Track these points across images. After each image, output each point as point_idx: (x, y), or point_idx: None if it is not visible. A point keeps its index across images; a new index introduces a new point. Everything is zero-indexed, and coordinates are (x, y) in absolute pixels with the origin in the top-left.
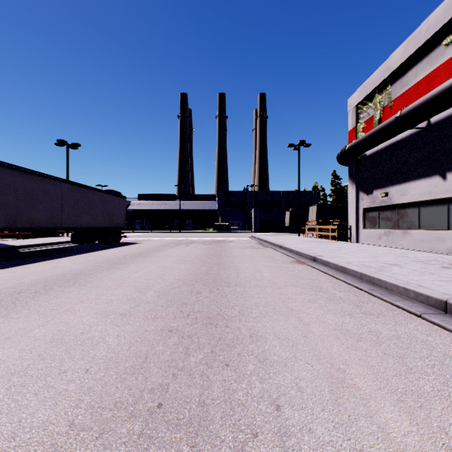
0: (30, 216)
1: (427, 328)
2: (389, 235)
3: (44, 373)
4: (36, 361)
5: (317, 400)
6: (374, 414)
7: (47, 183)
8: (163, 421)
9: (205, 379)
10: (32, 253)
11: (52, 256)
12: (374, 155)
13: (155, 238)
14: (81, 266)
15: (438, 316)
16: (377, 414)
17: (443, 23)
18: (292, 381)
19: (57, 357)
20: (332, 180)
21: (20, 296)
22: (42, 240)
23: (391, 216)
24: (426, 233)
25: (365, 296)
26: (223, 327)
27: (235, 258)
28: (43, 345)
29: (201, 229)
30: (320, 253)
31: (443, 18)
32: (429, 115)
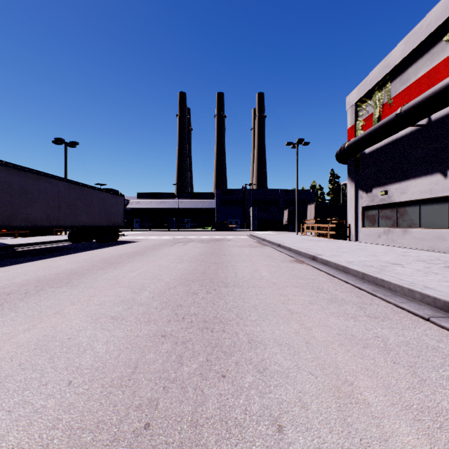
0: (26, 214)
1: (437, 333)
2: (389, 234)
3: (23, 385)
4: (15, 371)
5: (324, 419)
6: (389, 437)
7: (43, 181)
8: (150, 446)
9: (199, 393)
10: (28, 252)
11: (48, 254)
12: (373, 153)
13: (153, 236)
14: (76, 265)
15: (448, 319)
16: (392, 437)
17: (445, 19)
18: (295, 396)
19: (39, 366)
20: (330, 179)
21: (9, 298)
22: (40, 239)
23: (391, 214)
24: (427, 231)
25: (368, 297)
26: (220, 332)
27: (233, 257)
28: (26, 352)
29: (200, 228)
30: (320, 252)
31: (445, 14)
32: (430, 112)
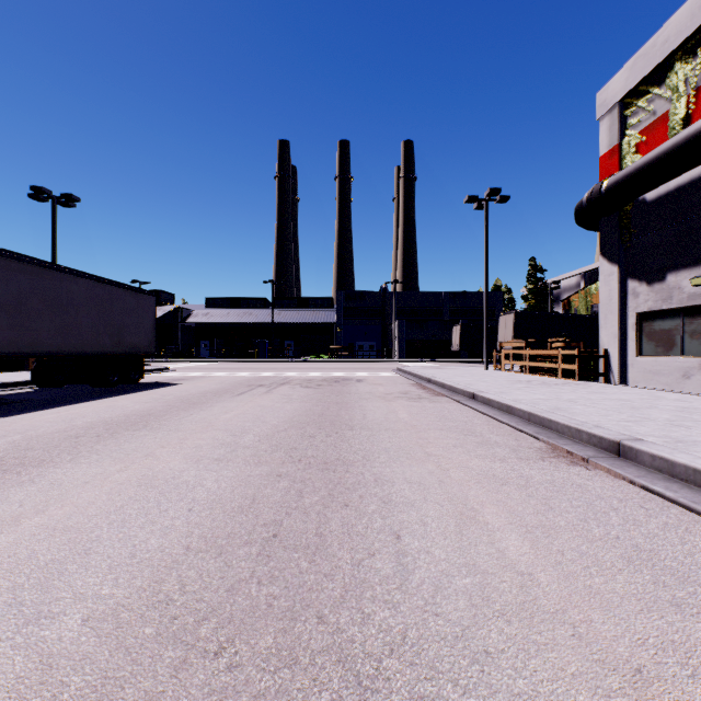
0: None
1: None
2: None
3: None
4: None
5: None
6: None
7: None
8: None
9: None
10: None
11: None
12: (670, 198)
13: (219, 372)
14: None
15: None
16: None
17: None
18: None
19: None
20: (529, 273)
21: None
22: None
23: None
24: None
25: None
26: None
27: (375, 437)
28: None
29: (309, 356)
30: (614, 426)
31: None
32: None
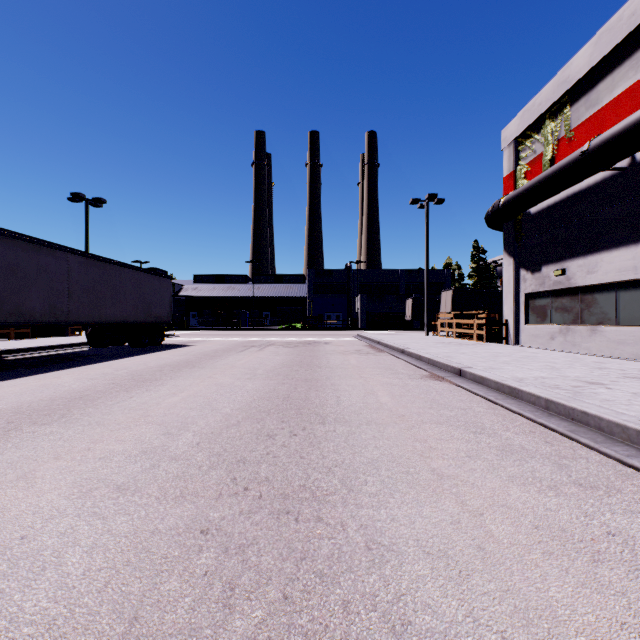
0: (16, 304)
1: None
2: (567, 334)
3: None
4: None
5: None
6: None
7: (44, 255)
8: None
9: None
10: (22, 362)
11: (50, 366)
12: (543, 213)
13: (215, 338)
14: (87, 384)
15: None
16: None
17: None
18: None
19: None
20: (473, 254)
21: None
22: (46, 341)
23: (571, 305)
24: (629, 331)
25: (565, 444)
26: (311, 521)
27: (334, 371)
28: None
29: (284, 325)
30: (468, 363)
31: None
32: (636, 147)
